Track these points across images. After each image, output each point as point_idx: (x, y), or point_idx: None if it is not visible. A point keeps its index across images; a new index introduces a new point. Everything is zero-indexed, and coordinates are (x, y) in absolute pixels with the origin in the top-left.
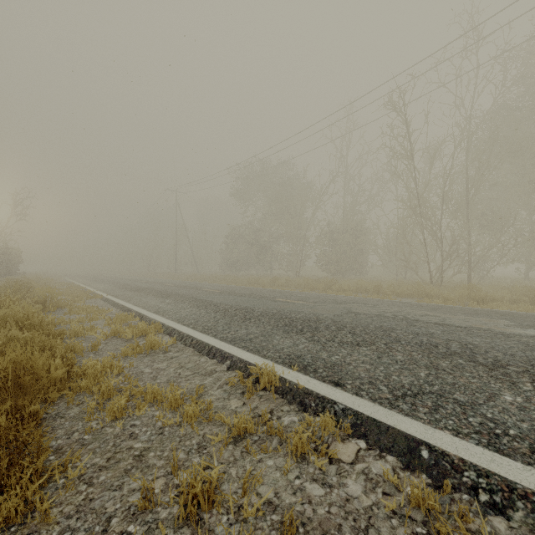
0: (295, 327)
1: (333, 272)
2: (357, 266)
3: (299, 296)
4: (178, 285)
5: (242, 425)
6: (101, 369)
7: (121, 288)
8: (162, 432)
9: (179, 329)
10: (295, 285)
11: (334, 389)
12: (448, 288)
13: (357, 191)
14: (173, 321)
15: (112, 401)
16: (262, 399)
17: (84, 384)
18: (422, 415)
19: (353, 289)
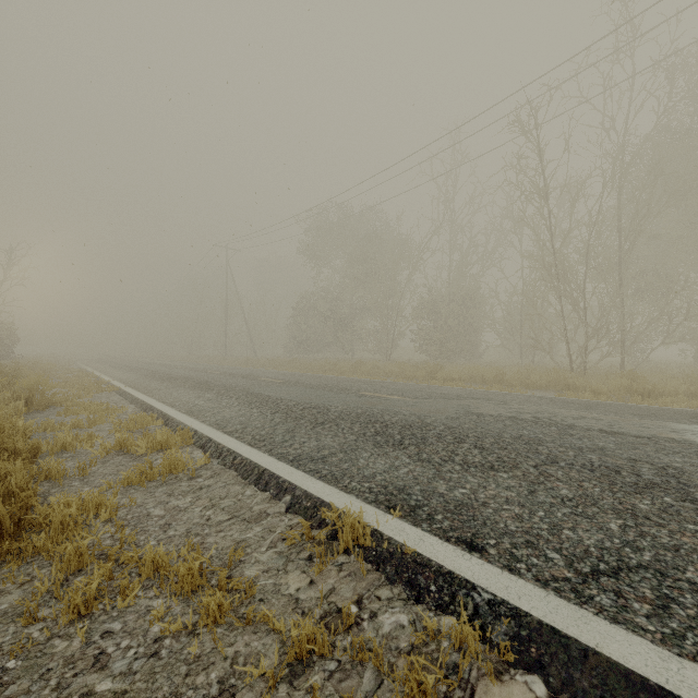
0: (391, 437)
1: (435, 355)
2: (468, 346)
3: (393, 388)
4: (226, 372)
5: (305, 647)
6: (76, 513)
7: (147, 377)
8: (157, 651)
9: (217, 440)
10: (385, 372)
11: (468, 556)
12: (595, 377)
13: (468, 246)
14: (210, 426)
15: (74, 584)
16: (342, 574)
17: (42, 543)
18: (643, 620)
19: (465, 378)
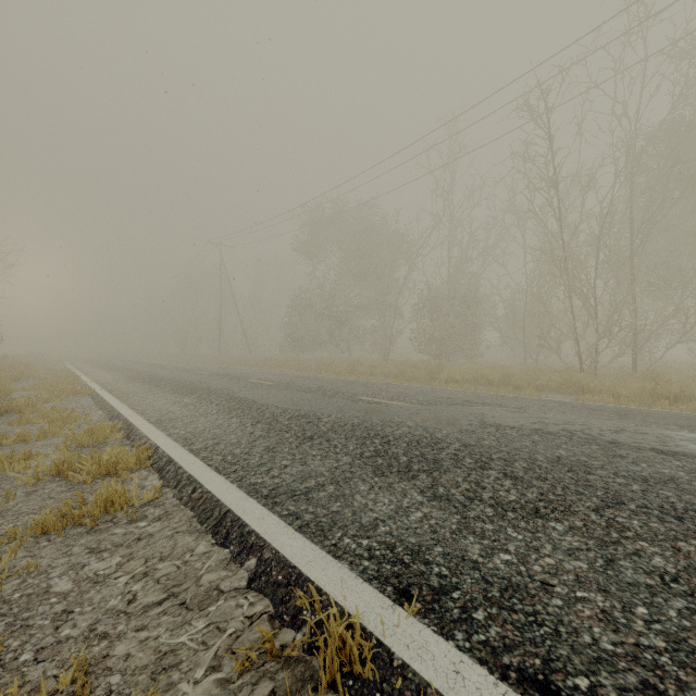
0: (395, 458)
1: (434, 355)
2: (468, 346)
3: (393, 391)
4: (215, 373)
5: None
6: None
7: (129, 378)
8: None
9: (178, 462)
10: (384, 373)
11: None
12: (608, 378)
13: (468, 241)
14: (176, 442)
15: None
16: None
17: None
18: None
19: (468, 379)
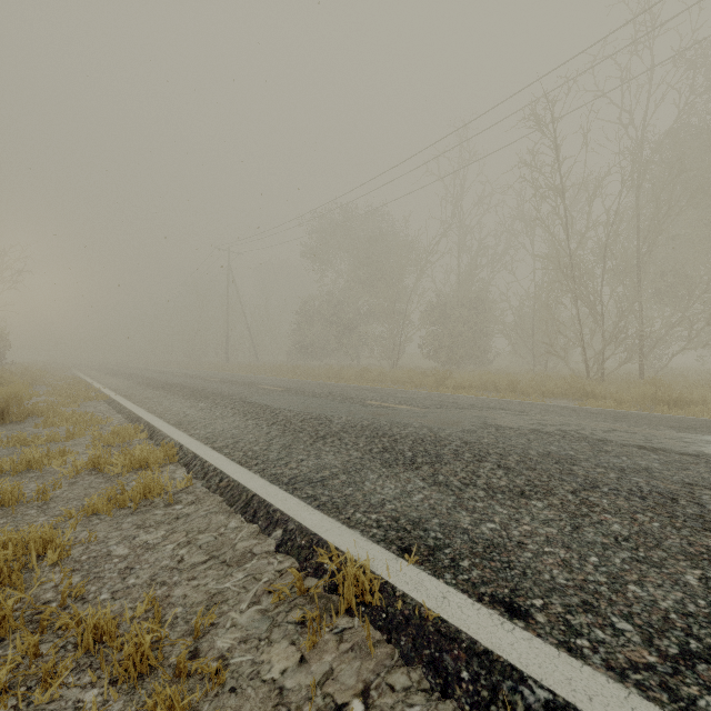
0: (401, 453)
1: (443, 362)
2: (477, 353)
3: (401, 396)
4: (225, 380)
5: None
6: (10, 558)
7: (141, 385)
8: None
9: (203, 457)
10: (392, 380)
11: (509, 626)
12: (613, 385)
13: (477, 248)
14: (198, 441)
15: None
16: (342, 647)
17: None
18: None
19: (476, 386)
